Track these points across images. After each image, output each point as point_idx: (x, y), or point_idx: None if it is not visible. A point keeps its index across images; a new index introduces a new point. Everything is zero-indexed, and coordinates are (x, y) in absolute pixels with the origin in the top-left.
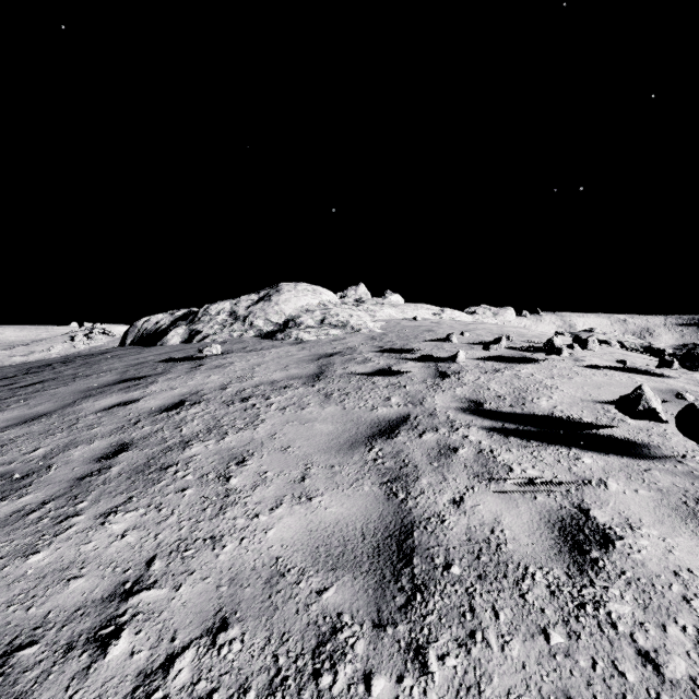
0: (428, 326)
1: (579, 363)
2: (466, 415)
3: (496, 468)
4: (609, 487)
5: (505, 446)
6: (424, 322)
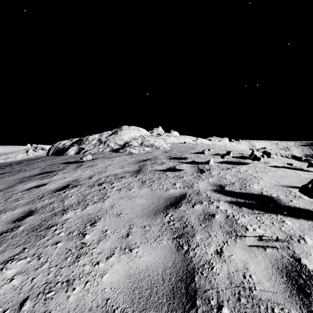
0: (191, 146)
1: (267, 164)
2: (216, 194)
3: (238, 227)
4: (307, 242)
5: (240, 213)
6: (189, 144)
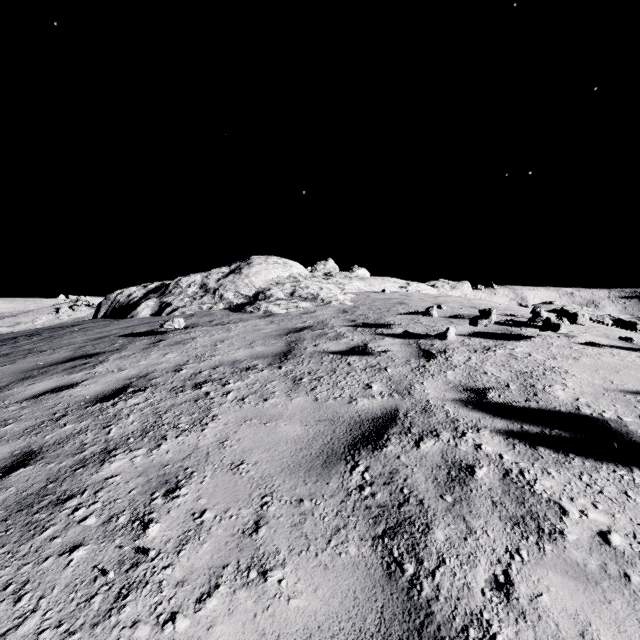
0: (398, 298)
1: (573, 339)
2: (470, 411)
3: (539, 506)
4: None
5: (537, 463)
6: (393, 295)
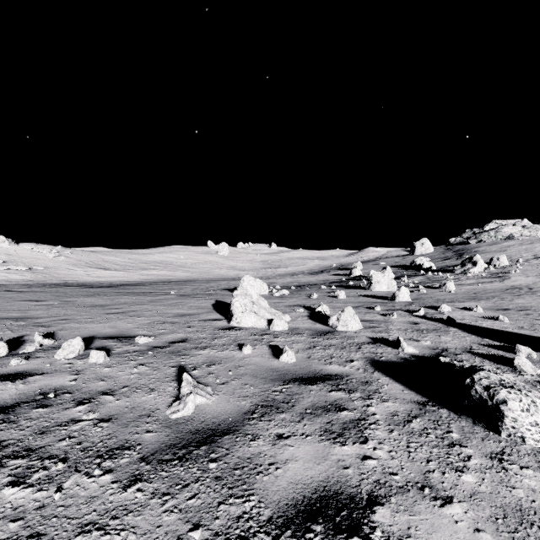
0: None
1: None
2: None
3: None
4: None
5: None
6: None
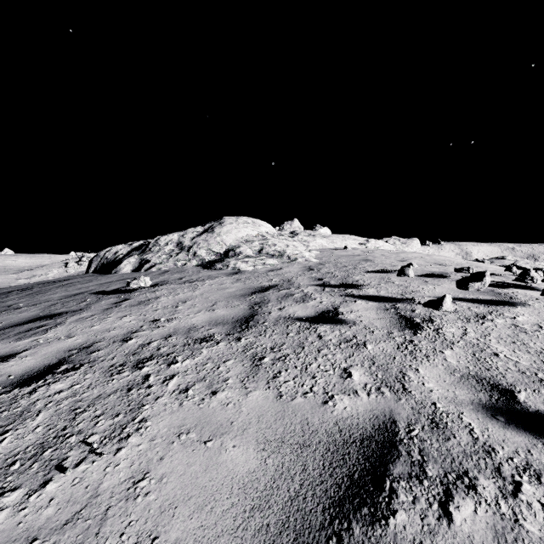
0: (362, 255)
1: None
2: (505, 429)
3: None
4: None
5: None
6: (355, 251)
